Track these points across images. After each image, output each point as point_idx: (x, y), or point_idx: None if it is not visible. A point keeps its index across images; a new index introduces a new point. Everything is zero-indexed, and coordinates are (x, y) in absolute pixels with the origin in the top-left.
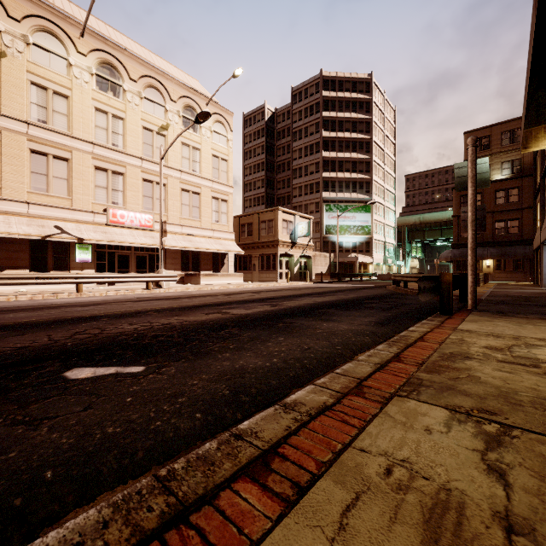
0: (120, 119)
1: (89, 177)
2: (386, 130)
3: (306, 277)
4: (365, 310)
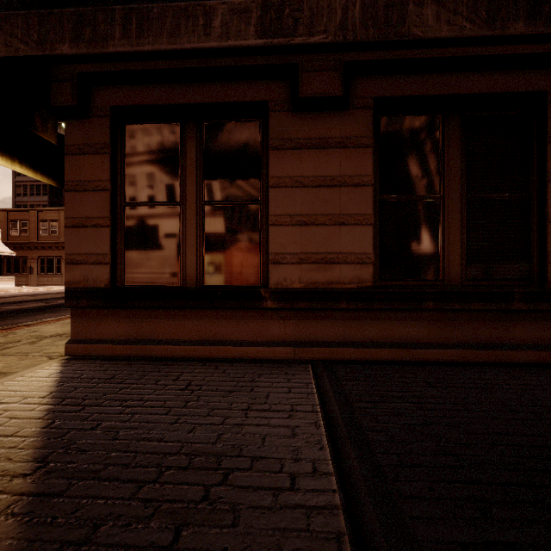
0: None
1: None
2: None
3: None
4: None
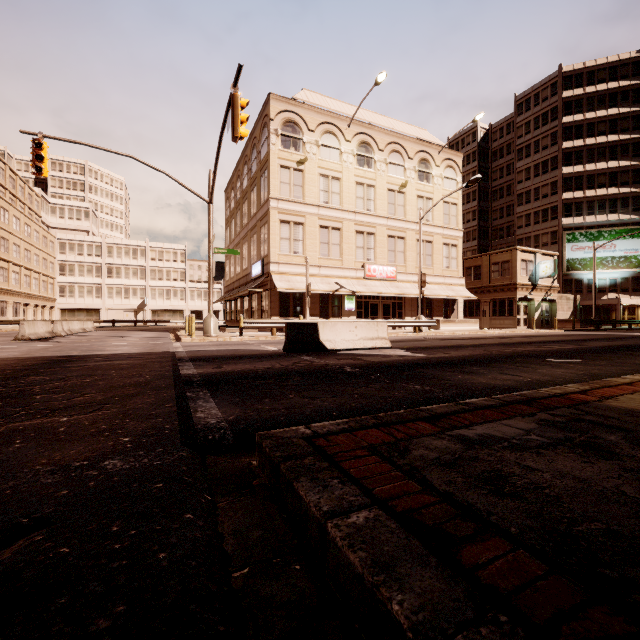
0: (372, 187)
1: (352, 241)
2: None
3: (554, 324)
4: None
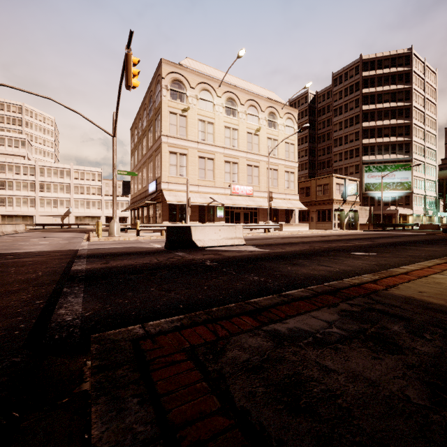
0: (236, 130)
1: (222, 168)
2: (427, 94)
3: (357, 227)
4: (440, 244)
